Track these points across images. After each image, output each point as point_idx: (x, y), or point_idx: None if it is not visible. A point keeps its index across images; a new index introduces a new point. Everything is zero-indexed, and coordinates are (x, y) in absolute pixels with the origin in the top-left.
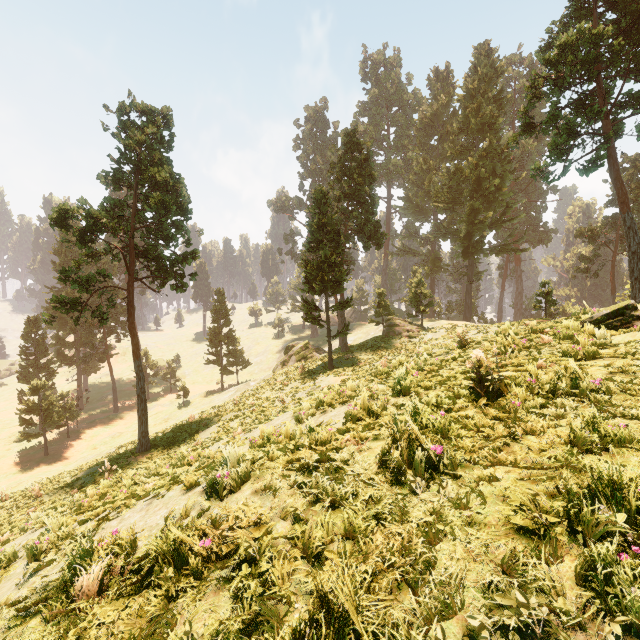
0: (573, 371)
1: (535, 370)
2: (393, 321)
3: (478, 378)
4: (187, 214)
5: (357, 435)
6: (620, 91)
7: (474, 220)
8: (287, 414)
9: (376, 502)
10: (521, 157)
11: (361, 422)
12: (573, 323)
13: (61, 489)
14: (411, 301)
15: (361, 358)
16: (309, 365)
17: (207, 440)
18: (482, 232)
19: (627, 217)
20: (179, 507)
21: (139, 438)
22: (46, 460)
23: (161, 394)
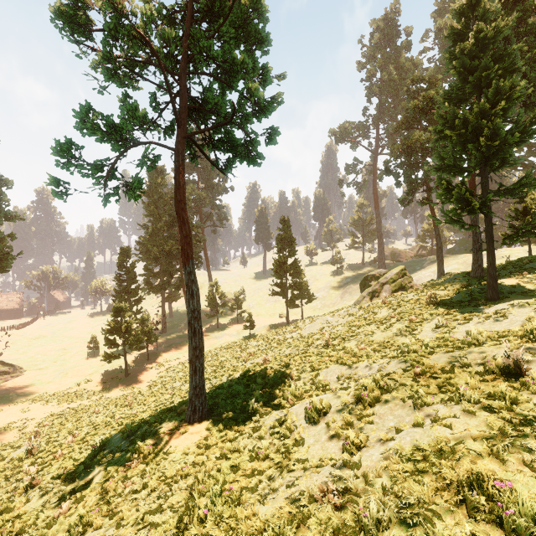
0: None
1: None
2: None
3: None
4: (263, 34)
5: None
6: None
7: None
8: None
9: None
10: None
11: None
12: None
13: (59, 483)
14: None
15: None
16: (424, 295)
17: (354, 484)
18: None
19: None
20: None
21: (190, 397)
22: (125, 381)
23: (229, 324)
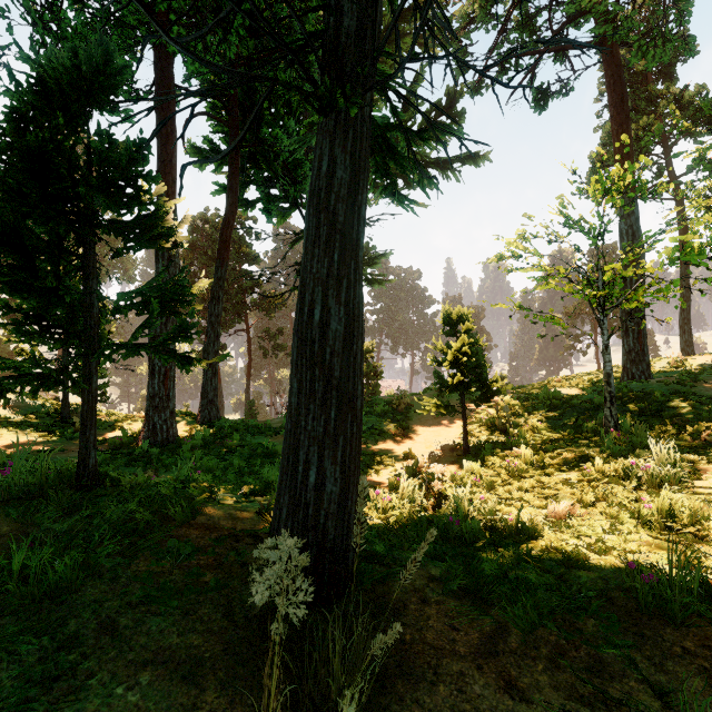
0: None
1: None
2: None
3: None
4: None
5: None
6: None
7: None
8: None
9: None
10: None
11: None
12: None
13: None
14: None
15: None
16: None
17: None
18: None
19: None
20: None
21: None
22: None
23: None
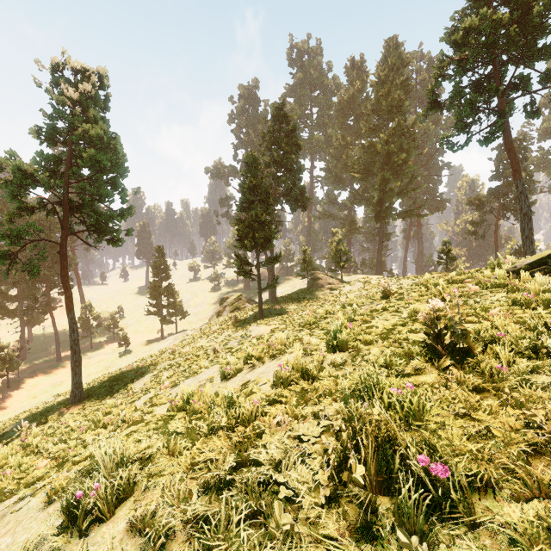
0: None
1: (501, 322)
2: (316, 275)
3: (435, 332)
4: (123, 171)
5: (291, 411)
6: (514, 72)
7: (385, 188)
8: (214, 368)
9: None
10: (422, 137)
11: (294, 388)
12: (499, 272)
13: None
14: (332, 257)
15: (288, 308)
16: (242, 315)
17: (139, 391)
18: (391, 199)
19: (519, 183)
20: (26, 537)
21: (72, 389)
22: None
23: (104, 343)
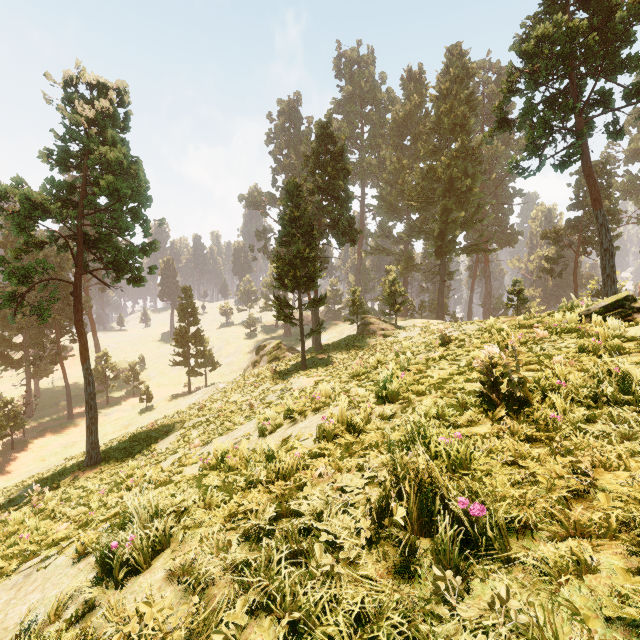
0: (619, 370)
1: (562, 369)
2: (368, 319)
3: (491, 381)
4: (145, 201)
5: (334, 463)
6: (593, 87)
7: (447, 219)
8: (251, 423)
9: (373, 622)
10: (490, 160)
11: (339, 441)
12: (571, 316)
13: None
14: (386, 299)
15: (335, 358)
16: (281, 365)
17: (164, 451)
18: (454, 232)
19: (599, 214)
20: (57, 592)
21: (87, 450)
22: None
23: (122, 398)
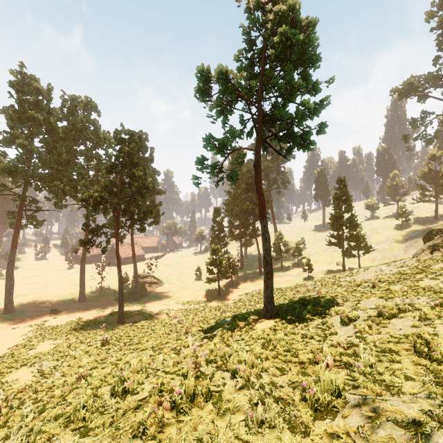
0: None
1: None
2: None
3: None
4: (314, 58)
5: None
6: None
7: None
8: None
9: None
10: None
11: None
12: None
13: (199, 333)
14: None
15: None
16: None
17: (357, 342)
18: None
19: None
20: None
21: (264, 302)
22: (218, 298)
23: (290, 267)
